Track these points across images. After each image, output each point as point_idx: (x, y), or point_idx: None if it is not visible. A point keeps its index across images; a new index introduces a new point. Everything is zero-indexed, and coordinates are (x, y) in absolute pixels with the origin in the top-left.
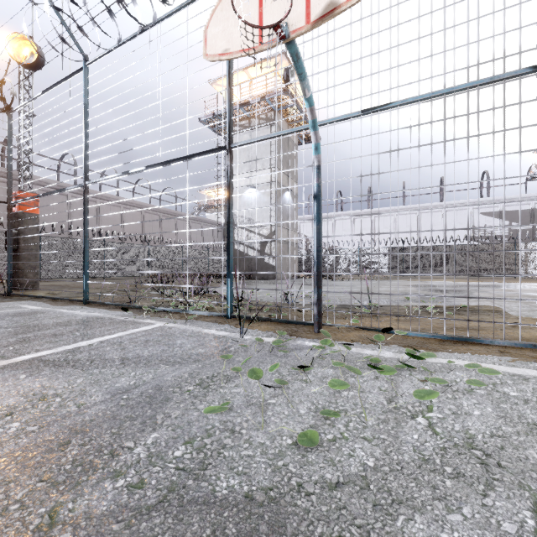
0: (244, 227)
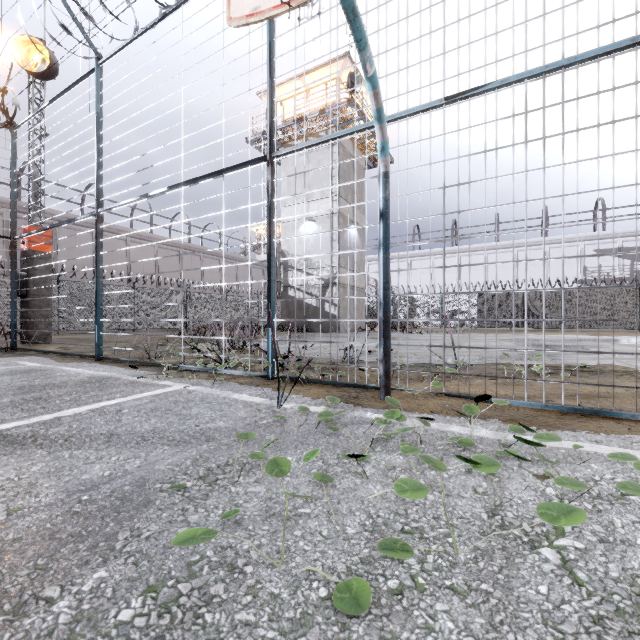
0: (300, 269)
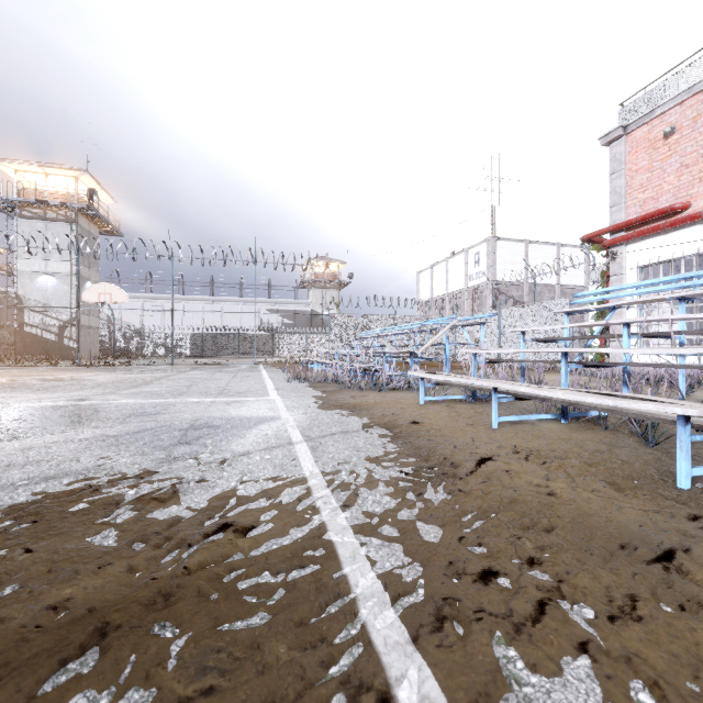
0: (38, 311)
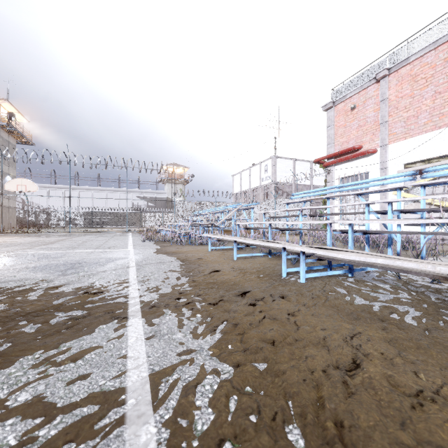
0: None
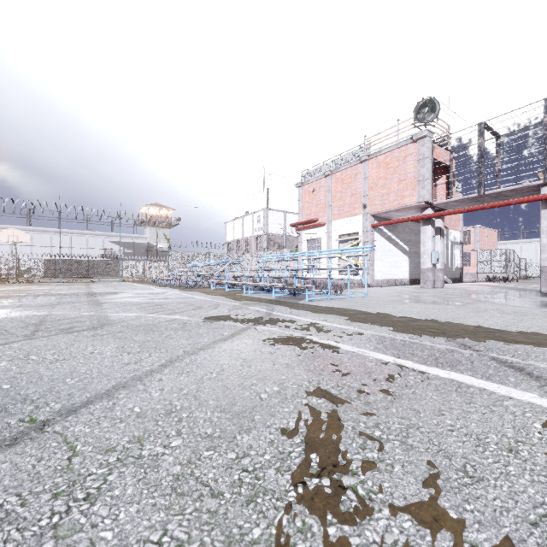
0: None
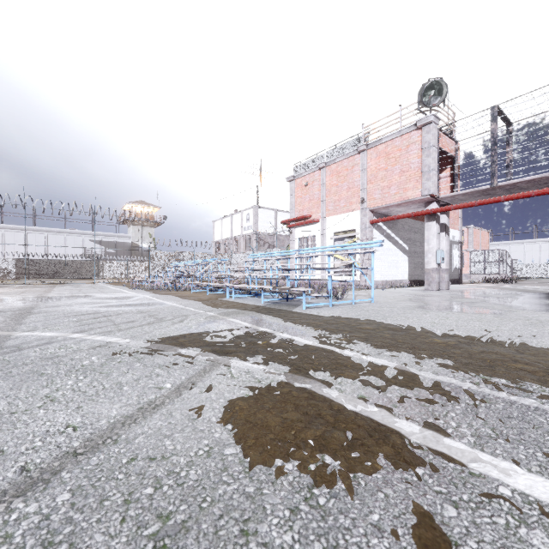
0: None
